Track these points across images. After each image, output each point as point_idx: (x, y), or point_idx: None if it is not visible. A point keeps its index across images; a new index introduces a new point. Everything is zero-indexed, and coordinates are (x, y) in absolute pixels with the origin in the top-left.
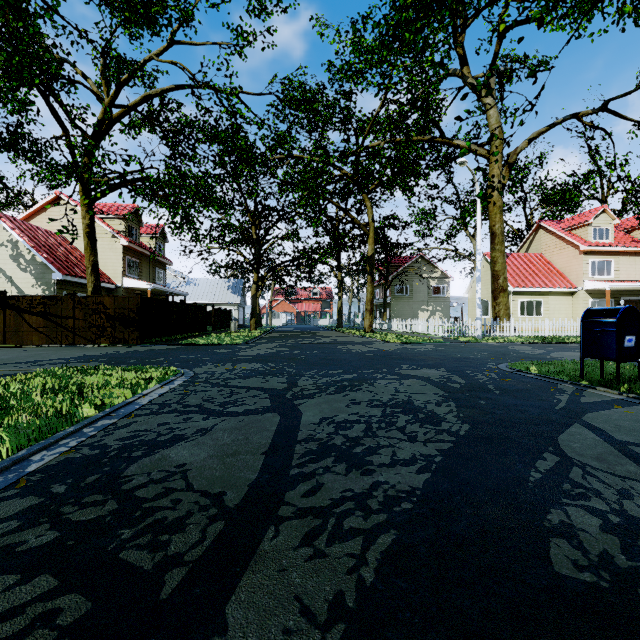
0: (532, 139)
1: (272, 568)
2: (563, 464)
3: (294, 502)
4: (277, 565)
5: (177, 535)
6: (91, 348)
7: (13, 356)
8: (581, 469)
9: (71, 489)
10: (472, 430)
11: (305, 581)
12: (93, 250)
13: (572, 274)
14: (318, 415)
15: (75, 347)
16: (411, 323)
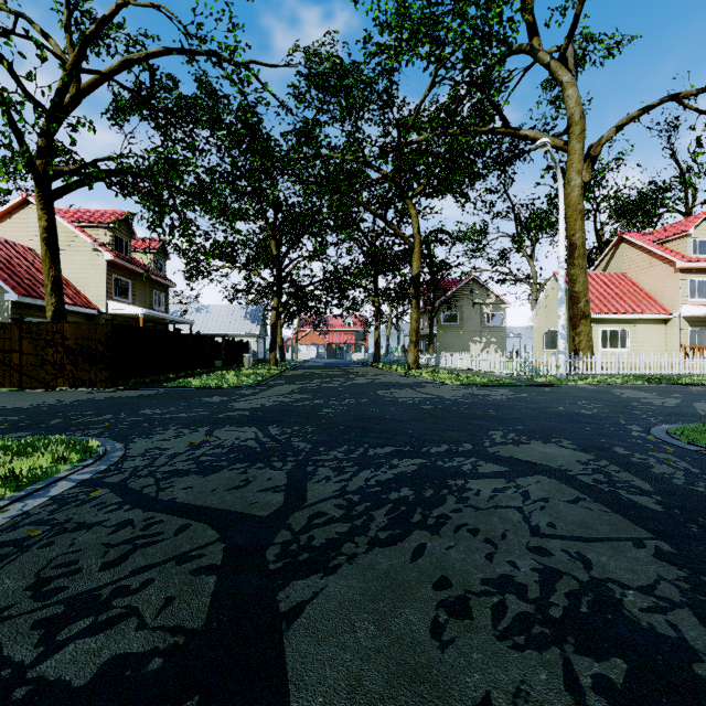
0: (621, 126)
1: None
2: None
3: None
4: None
5: None
6: (34, 394)
7: None
8: None
9: None
10: None
11: None
12: (54, 262)
13: (665, 297)
14: None
15: (15, 392)
16: (466, 358)
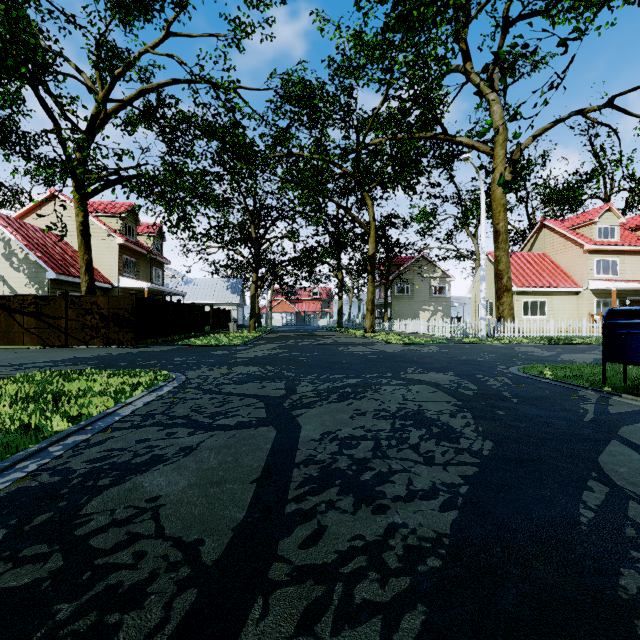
0: (536, 136)
1: None
2: (615, 497)
3: (289, 556)
4: None
5: (131, 614)
6: (83, 349)
7: None
8: (639, 504)
9: (11, 535)
10: (496, 449)
11: None
12: (87, 248)
13: (577, 273)
14: (319, 429)
15: (67, 348)
16: (413, 323)
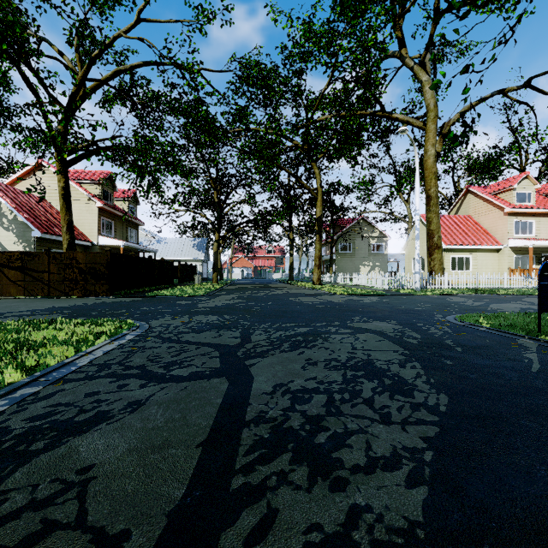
0: (463, 112)
1: None
2: None
3: None
4: None
5: None
6: (63, 300)
7: None
8: None
9: None
10: (453, 404)
11: None
12: (68, 210)
13: (498, 233)
14: (271, 381)
15: (49, 299)
16: (355, 277)
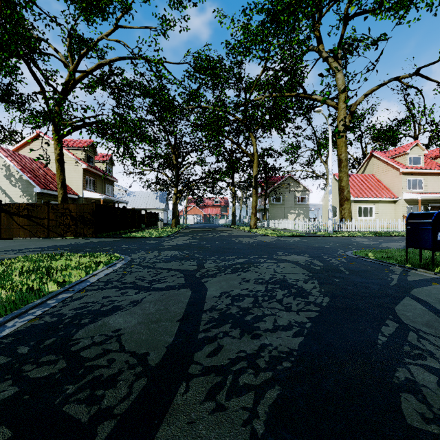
0: (367, 95)
1: (183, 420)
2: (401, 329)
3: (201, 361)
4: (187, 418)
5: (110, 390)
6: (60, 240)
7: (5, 246)
8: (415, 333)
9: (32, 350)
10: (331, 302)
11: (209, 433)
12: (62, 171)
13: (394, 188)
14: (219, 290)
15: (49, 239)
16: (283, 222)
